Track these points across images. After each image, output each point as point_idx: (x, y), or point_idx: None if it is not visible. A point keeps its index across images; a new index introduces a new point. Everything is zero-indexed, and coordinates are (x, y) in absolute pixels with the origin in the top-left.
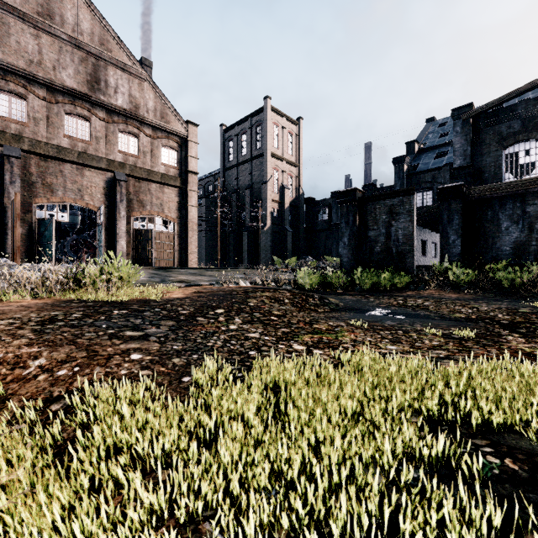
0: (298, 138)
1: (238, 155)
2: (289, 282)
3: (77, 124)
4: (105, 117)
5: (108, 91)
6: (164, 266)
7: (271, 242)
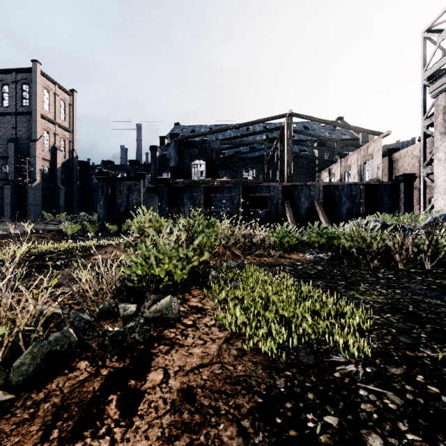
0: (72, 107)
1: None
2: (56, 231)
3: None
4: None
5: None
6: None
7: (41, 197)
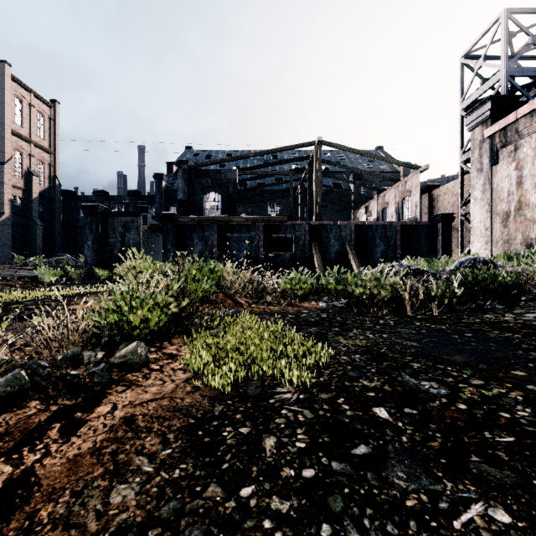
0: (53, 122)
1: None
2: (30, 278)
3: None
4: None
5: None
6: None
7: (10, 235)
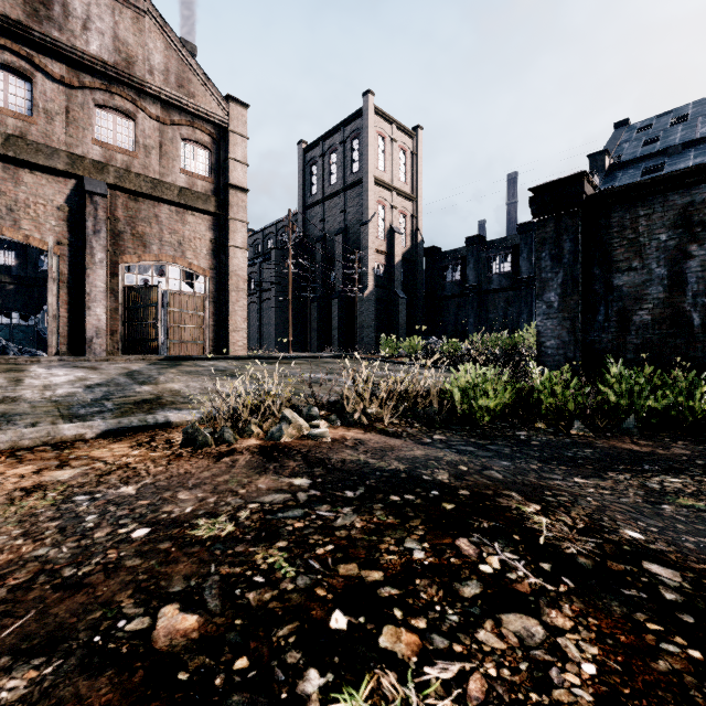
0: (415, 157)
1: (324, 184)
2: (422, 395)
3: (6, 84)
4: (65, 74)
5: (68, 23)
6: (178, 355)
7: (374, 314)
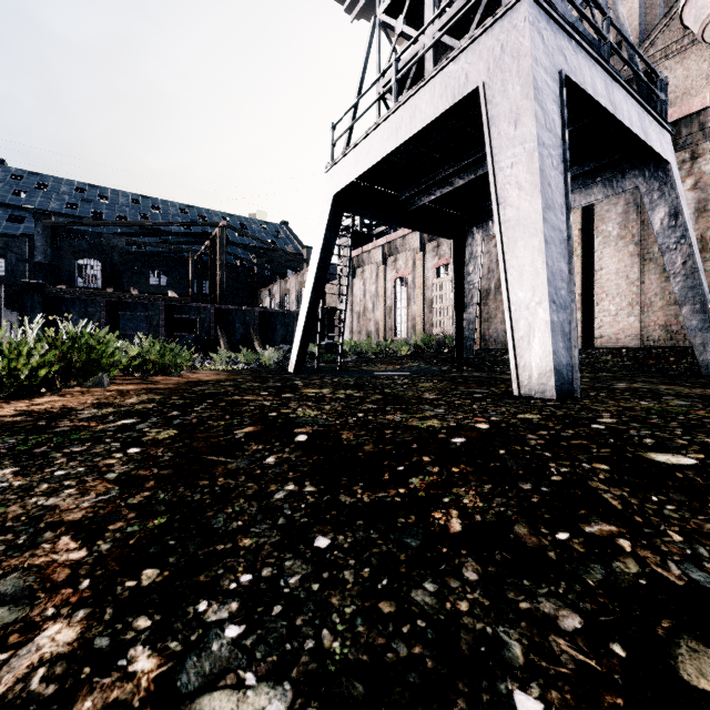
0: None
1: None
2: None
3: None
4: None
5: None
6: None
7: None
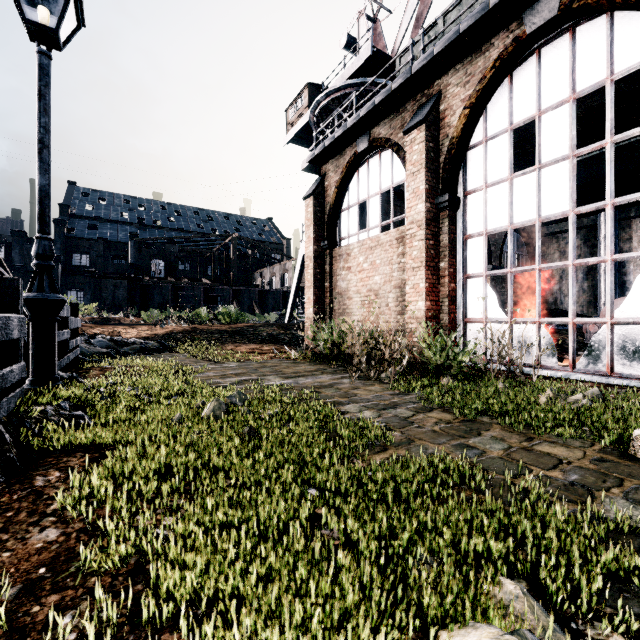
0: None
1: None
2: None
3: None
4: None
5: None
6: None
7: None
